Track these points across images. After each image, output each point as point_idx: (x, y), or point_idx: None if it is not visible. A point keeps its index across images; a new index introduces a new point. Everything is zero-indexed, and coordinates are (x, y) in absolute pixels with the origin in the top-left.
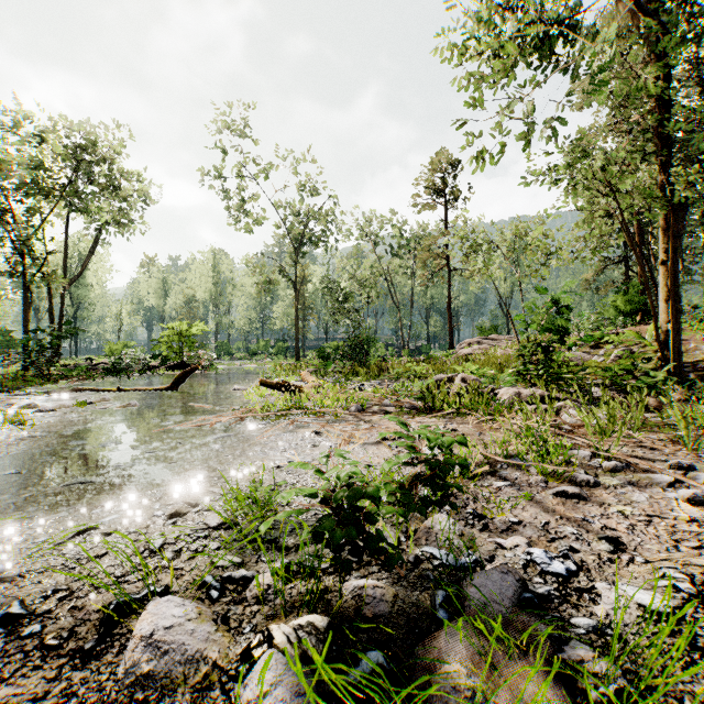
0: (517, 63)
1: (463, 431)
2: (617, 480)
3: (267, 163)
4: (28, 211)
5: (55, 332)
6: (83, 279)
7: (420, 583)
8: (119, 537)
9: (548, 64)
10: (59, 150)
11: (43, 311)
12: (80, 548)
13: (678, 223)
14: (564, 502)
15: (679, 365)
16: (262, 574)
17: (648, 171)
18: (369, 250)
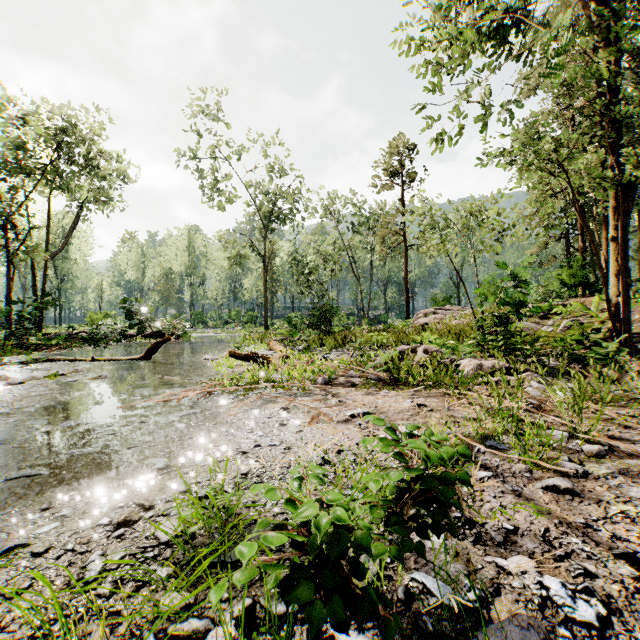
0: (475, 48)
1: (431, 406)
2: (605, 468)
3: (238, 146)
4: (11, 189)
5: (35, 304)
6: (66, 253)
7: (417, 636)
8: (51, 558)
9: (502, 52)
10: (41, 131)
11: (29, 283)
12: (1, 577)
13: (627, 202)
14: (557, 498)
15: (628, 336)
16: (217, 628)
17: (599, 151)
18: (332, 227)
